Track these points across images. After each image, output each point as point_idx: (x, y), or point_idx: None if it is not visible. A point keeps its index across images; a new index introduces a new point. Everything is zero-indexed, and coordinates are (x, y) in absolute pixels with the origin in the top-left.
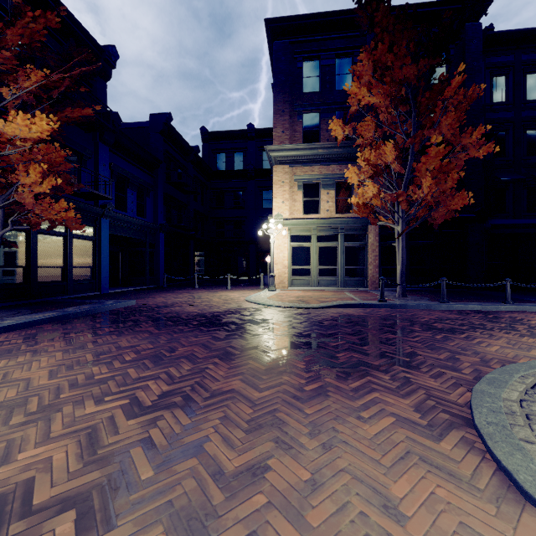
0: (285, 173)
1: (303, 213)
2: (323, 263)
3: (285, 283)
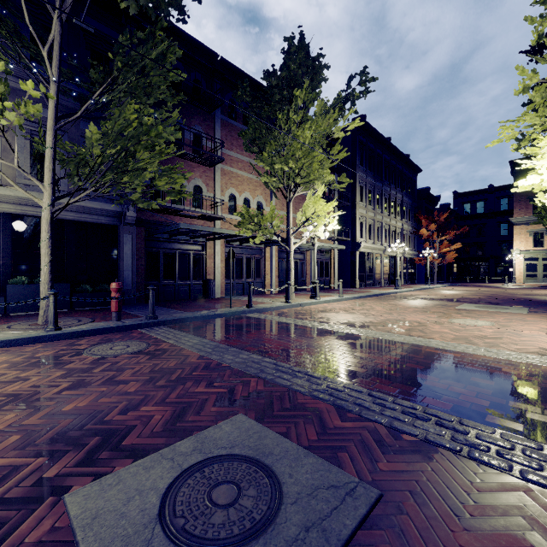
0: (521, 229)
1: (532, 247)
2: (546, 271)
3: (521, 281)
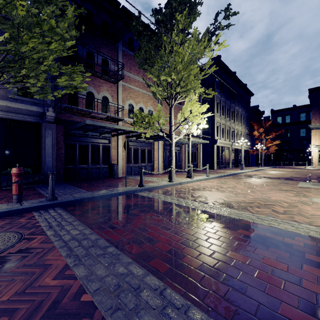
0: (316, 132)
1: None
2: None
3: (316, 164)
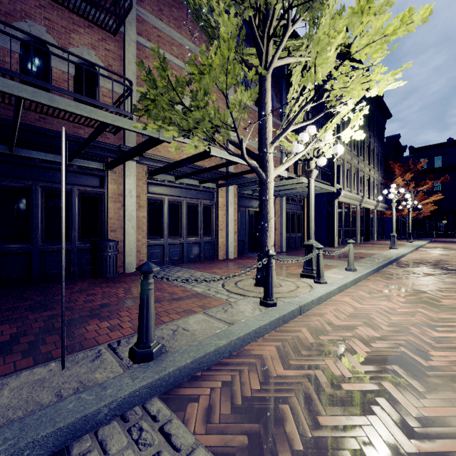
0: None
1: None
2: None
3: None
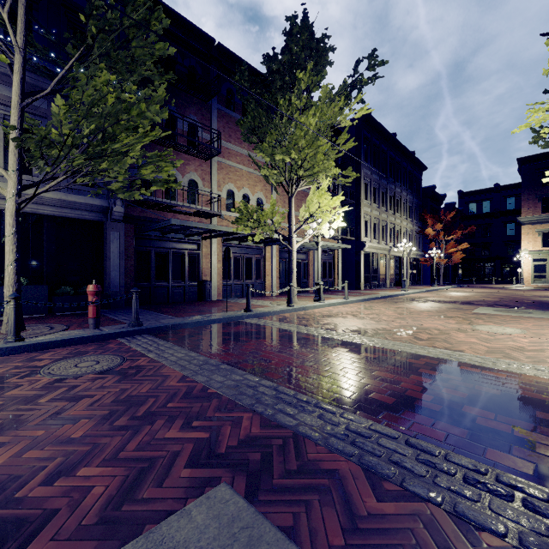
0: (529, 229)
1: (541, 247)
2: None
3: (529, 282)
